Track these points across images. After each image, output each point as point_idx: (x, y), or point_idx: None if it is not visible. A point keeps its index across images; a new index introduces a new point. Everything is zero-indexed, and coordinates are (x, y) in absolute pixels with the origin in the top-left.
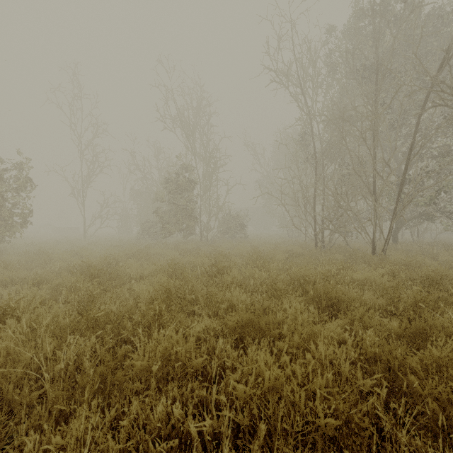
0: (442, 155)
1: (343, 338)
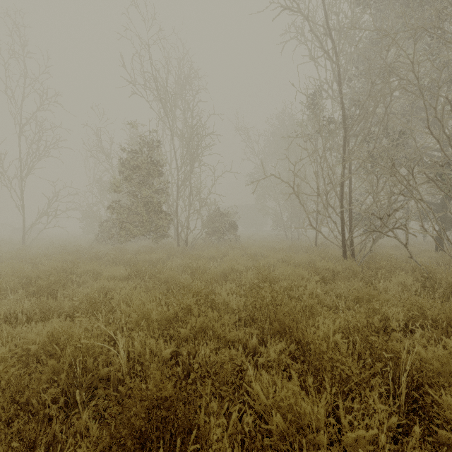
0: None
1: None
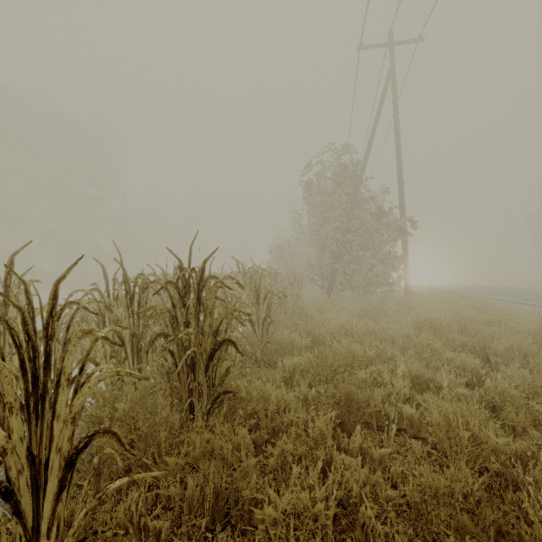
0: None
1: None
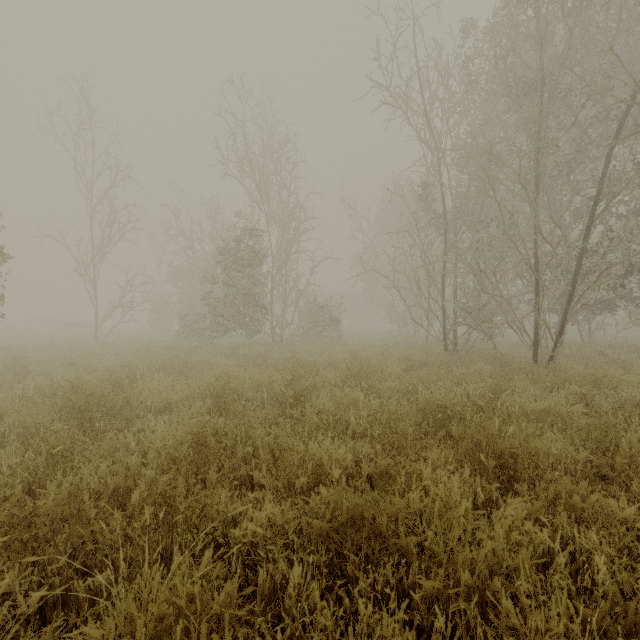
0: (631, 214)
1: (539, 543)
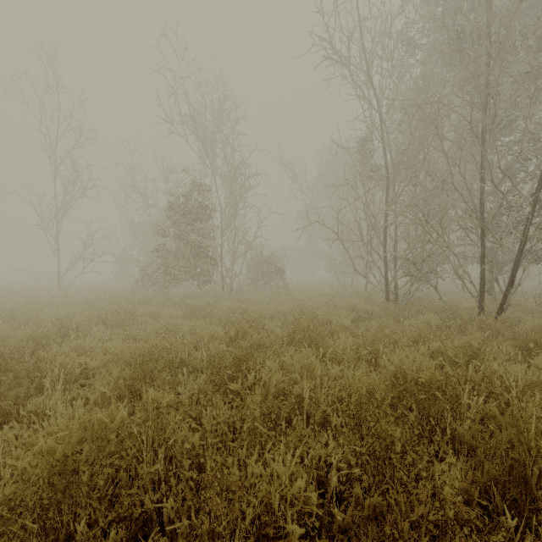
0: None
1: None
